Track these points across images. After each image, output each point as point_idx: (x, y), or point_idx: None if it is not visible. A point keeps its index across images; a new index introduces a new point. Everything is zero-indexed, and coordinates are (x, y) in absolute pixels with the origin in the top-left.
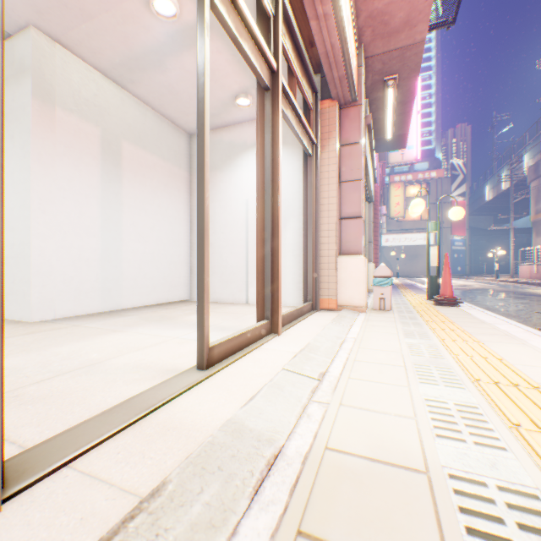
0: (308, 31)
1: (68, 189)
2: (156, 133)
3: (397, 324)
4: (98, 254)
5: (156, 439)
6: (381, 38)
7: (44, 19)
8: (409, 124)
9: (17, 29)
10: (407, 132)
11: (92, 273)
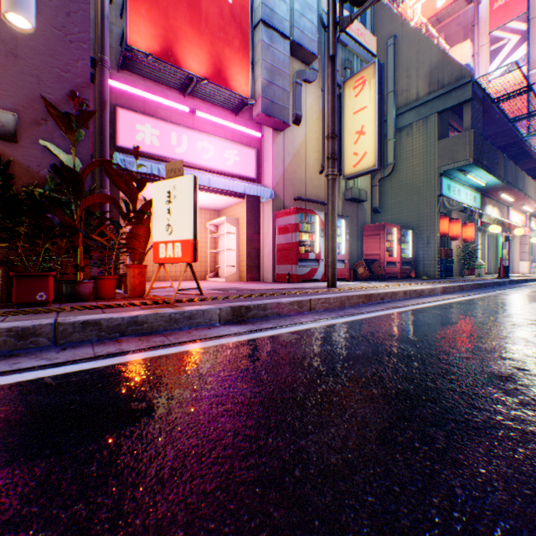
0: None
1: None
2: None
3: None
4: None
5: None
6: (531, 212)
7: None
8: None
9: None
10: None
11: None
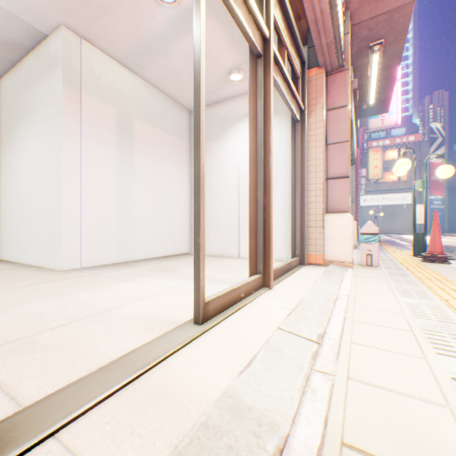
0: (296, 5)
1: (90, 160)
2: (162, 111)
3: (389, 281)
4: (114, 214)
5: (147, 409)
6: (368, 3)
7: (71, 18)
8: (393, 88)
9: (51, 29)
10: (391, 96)
11: (110, 230)
